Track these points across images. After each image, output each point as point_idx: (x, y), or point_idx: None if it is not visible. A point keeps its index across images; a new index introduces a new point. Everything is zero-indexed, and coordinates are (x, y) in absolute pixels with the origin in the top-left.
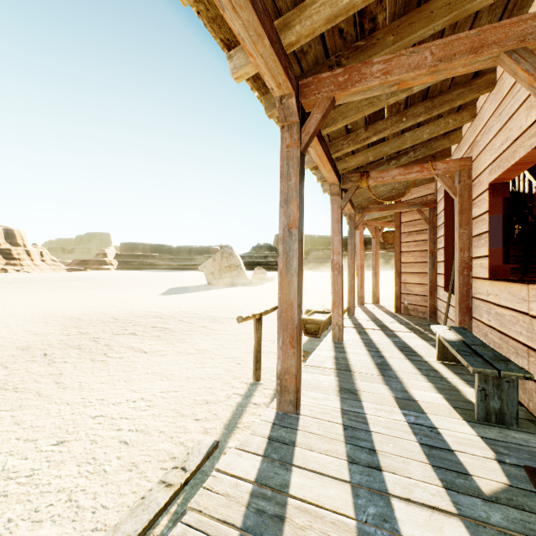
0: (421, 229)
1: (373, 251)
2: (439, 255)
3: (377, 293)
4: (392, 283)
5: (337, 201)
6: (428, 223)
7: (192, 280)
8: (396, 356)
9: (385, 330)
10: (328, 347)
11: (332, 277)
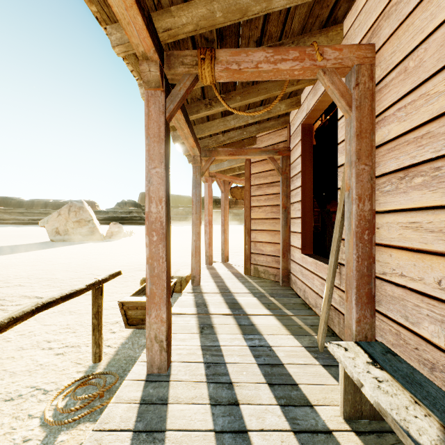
0: (272, 181)
1: (222, 206)
2: (293, 210)
3: (226, 251)
4: (236, 235)
5: (158, 99)
6: (281, 173)
7: (34, 237)
8: (268, 418)
9: (238, 314)
10: (129, 406)
11: (147, 247)
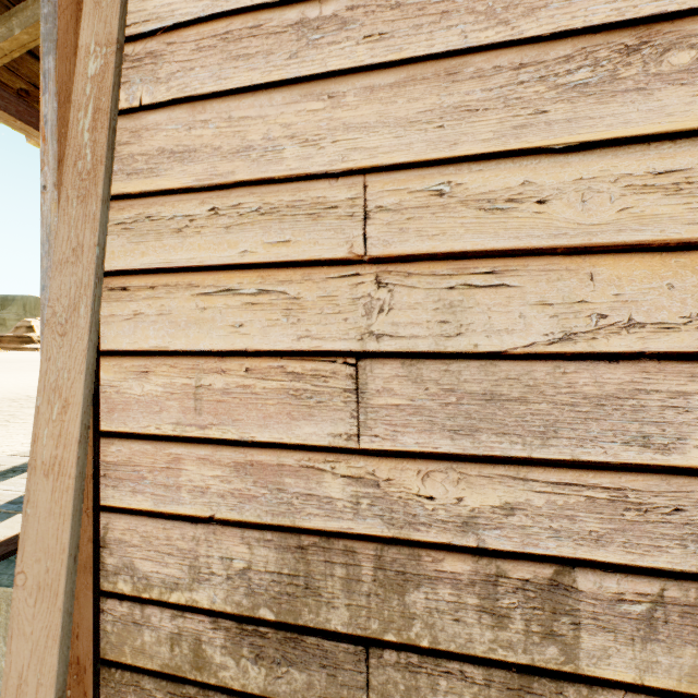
0: None
1: None
2: None
3: None
4: None
5: None
6: None
7: None
8: None
9: None
10: None
11: None
